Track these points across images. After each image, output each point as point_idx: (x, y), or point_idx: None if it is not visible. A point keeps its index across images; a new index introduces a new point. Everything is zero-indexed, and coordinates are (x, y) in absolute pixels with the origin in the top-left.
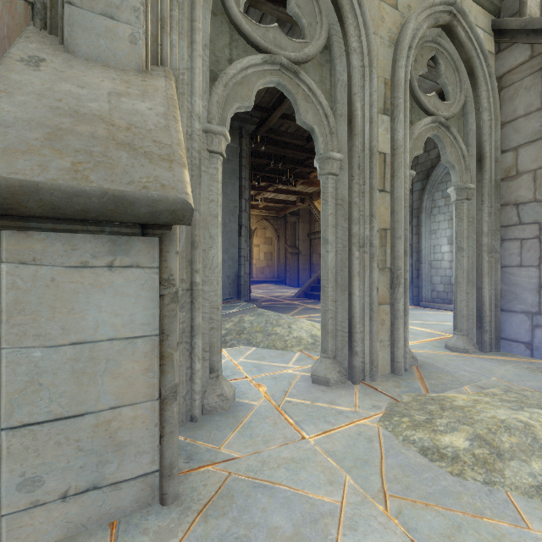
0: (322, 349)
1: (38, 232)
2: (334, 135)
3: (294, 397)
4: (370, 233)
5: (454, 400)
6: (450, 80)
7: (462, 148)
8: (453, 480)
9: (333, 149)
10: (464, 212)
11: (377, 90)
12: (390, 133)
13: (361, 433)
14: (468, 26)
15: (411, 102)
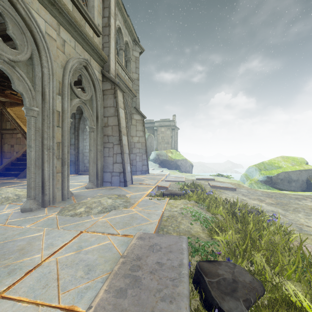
0: (27, 196)
1: None
2: (35, 100)
3: (13, 219)
4: (53, 144)
5: (83, 201)
6: (86, 85)
7: (91, 113)
8: (79, 218)
9: (34, 105)
10: (92, 136)
11: (56, 85)
12: (62, 103)
13: (49, 219)
14: (92, 70)
15: (71, 91)
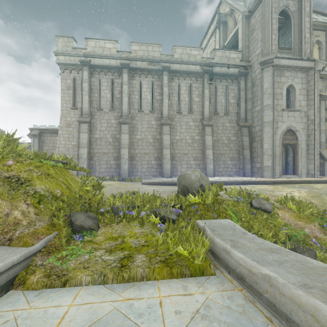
0: None
1: (326, 161)
2: None
3: None
4: None
5: None
6: None
7: None
8: None
9: None
10: None
11: None
12: None
13: None
14: None
15: None
